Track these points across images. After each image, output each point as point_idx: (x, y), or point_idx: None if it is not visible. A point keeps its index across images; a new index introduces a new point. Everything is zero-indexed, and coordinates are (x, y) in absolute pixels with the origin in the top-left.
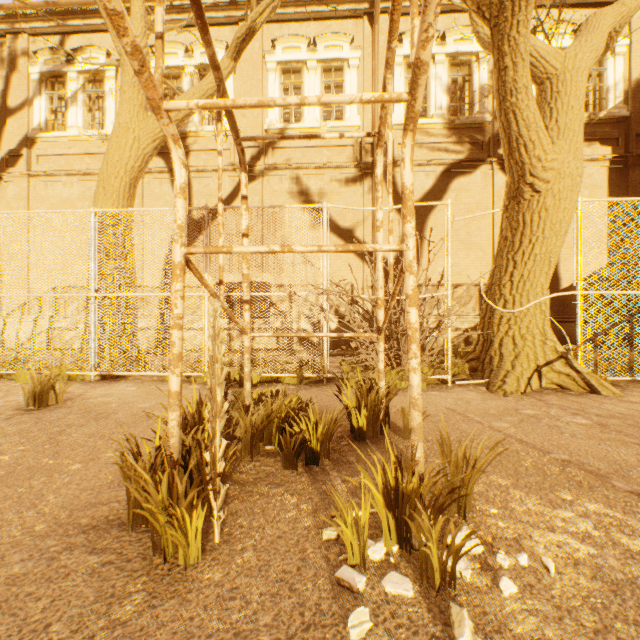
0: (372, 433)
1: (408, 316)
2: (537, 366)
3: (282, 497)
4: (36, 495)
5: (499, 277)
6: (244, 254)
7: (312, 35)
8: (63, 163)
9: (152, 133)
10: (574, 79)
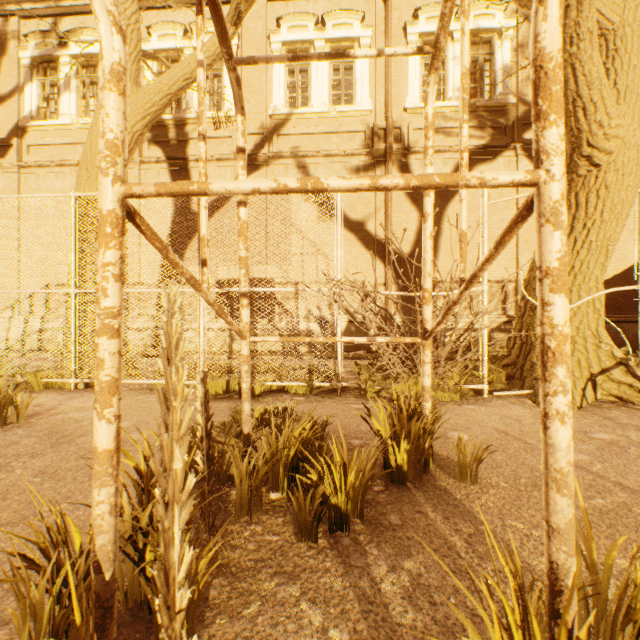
0: (413, 472)
1: (549, 311)
2: (591, 374)
3: (297, 608)
4: None
5: None
6: (241, 229)
7: (320, 13)
8: (55, 153)
9: (142, 108)
10: (636, 33)
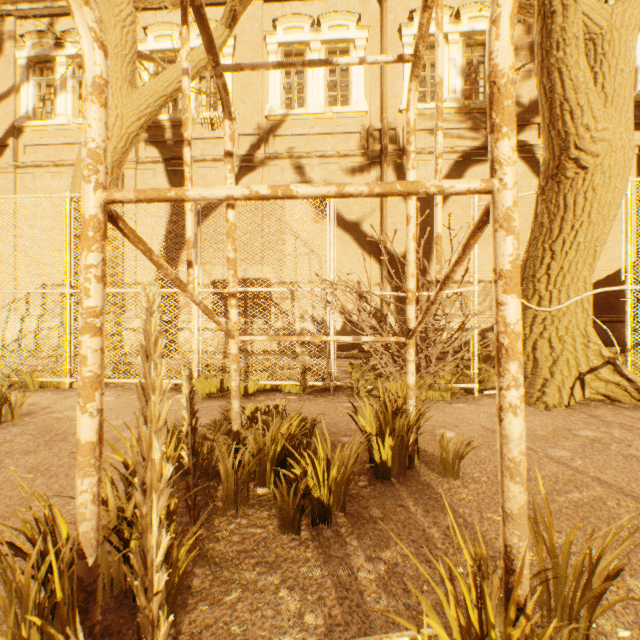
0: (398, 468)
1: (502, 311)
2: (579, 373)
3: (276, 595)
4: None
5: (533, 270)
6: (229, 231)
7: (316, 14)
8: (52, 153)
9: (137, 110)
10: (623, 38)
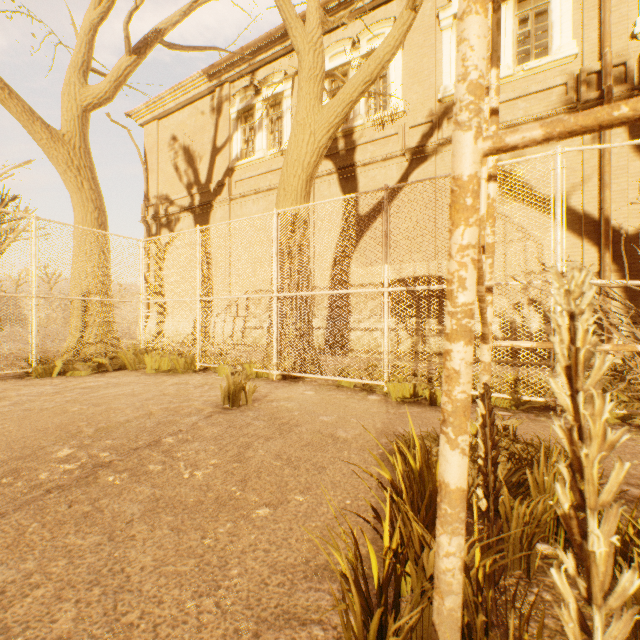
0: None
1: None
2: None
3: None
4: (219, 559)
5: None
6: (488, 210)
7: None
8: (252, 184)
9: (326, 123)
10: None
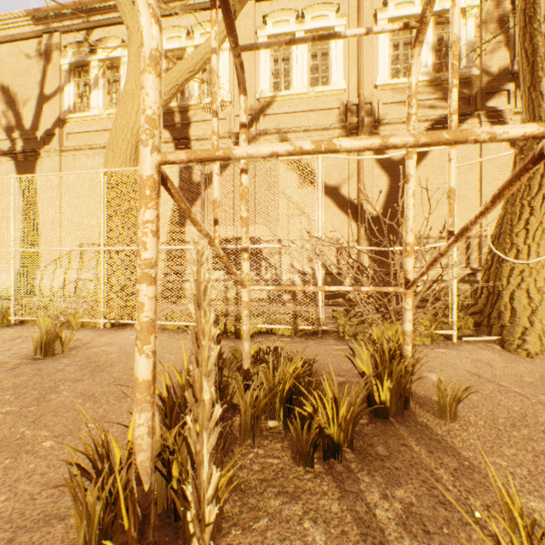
0: (395, 408)
1: None
2: None
3: (301, 526)
4: None
5: (510, 225)
6: (243, 193)
7: (300, 8)
8: (87, 139)
9: None
10: None
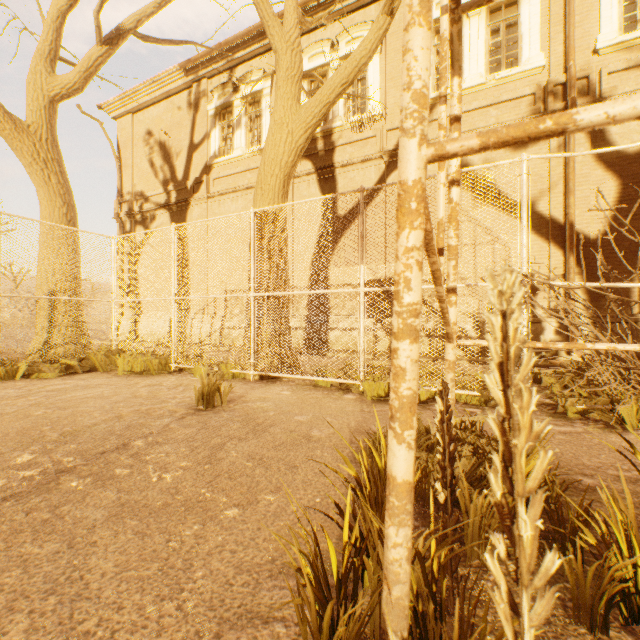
0: None
1: None
2: None
3: None
4: (184, 562)
5: None
6: (452, 214)
7: None
8: (231, 182)
9: (304, 123)
10: None
